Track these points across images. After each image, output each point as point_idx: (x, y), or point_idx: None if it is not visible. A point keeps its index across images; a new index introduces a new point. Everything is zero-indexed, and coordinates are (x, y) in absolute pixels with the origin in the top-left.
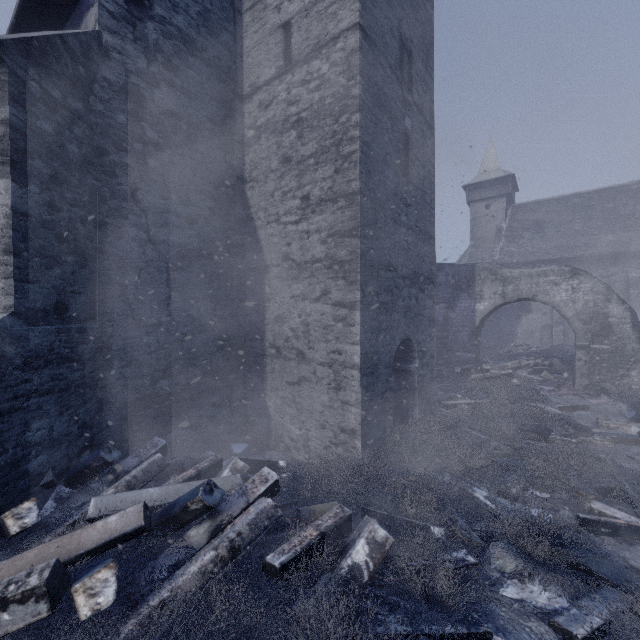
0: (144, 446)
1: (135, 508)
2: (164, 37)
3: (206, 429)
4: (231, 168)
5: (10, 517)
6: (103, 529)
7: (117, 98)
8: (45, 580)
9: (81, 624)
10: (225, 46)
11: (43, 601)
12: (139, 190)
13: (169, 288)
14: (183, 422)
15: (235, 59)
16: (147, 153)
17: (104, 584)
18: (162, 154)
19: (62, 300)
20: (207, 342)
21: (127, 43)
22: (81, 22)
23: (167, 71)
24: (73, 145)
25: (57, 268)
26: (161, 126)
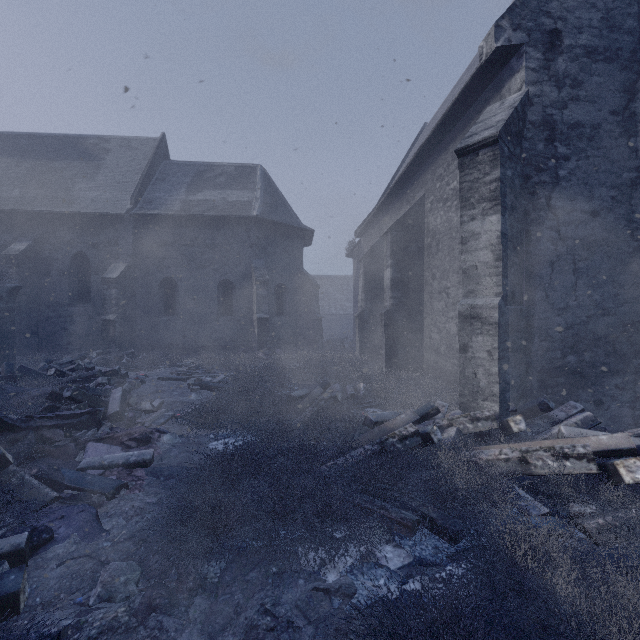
0: (564, 405)
1: (621, 435)
2: (570, 62)
3: (608, 408)
4: (634, 151)
5: (511, 421)
6: (597, 442)
7: (537, 132)
8: (591, 451)
9: (622, 486)
10: (627, 32)
11: (592, 463)
12: (551, 199)
13: (575, 277)
14: (587, 396)
15: (638, 38)
16: (557, 167)
17: (636, 468)
18: (569, 163)
19: (513, 289)
20: (609, 325)
21: (543, 85)
22: (501, 88)
23: (573, 90)
24: (516, 180)
25: (512, 267)
26: (568, 139)
